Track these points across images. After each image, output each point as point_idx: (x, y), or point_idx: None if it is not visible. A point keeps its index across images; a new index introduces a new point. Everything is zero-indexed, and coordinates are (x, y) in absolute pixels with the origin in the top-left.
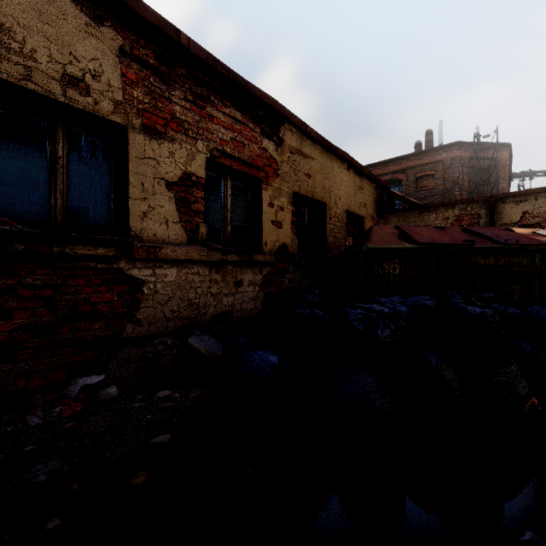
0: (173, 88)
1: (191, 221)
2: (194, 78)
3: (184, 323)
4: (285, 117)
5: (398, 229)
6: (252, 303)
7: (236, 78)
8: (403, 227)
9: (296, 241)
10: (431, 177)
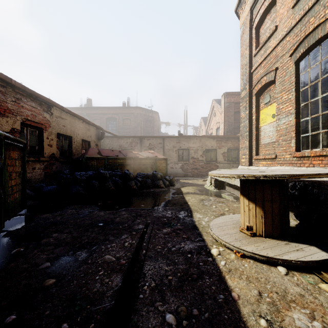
0: (7, 97)
1: None
2: (15, 91)
3: None
4: (54, 105)
5: (98, 150)
6: (39, 176)
7: (33, 92)
8: (100, 149)
9: (58, 152)
10: (129, 120)
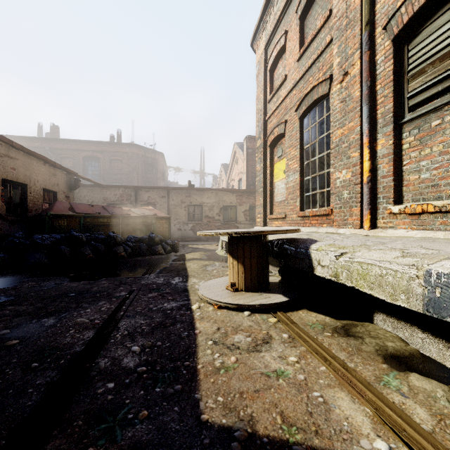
0: None
1: None
2: None
3: None
4: None
5: (70, 204)
6: None
7: None
8: (73, 204)
9: (5, 207)
10: (120, 162)
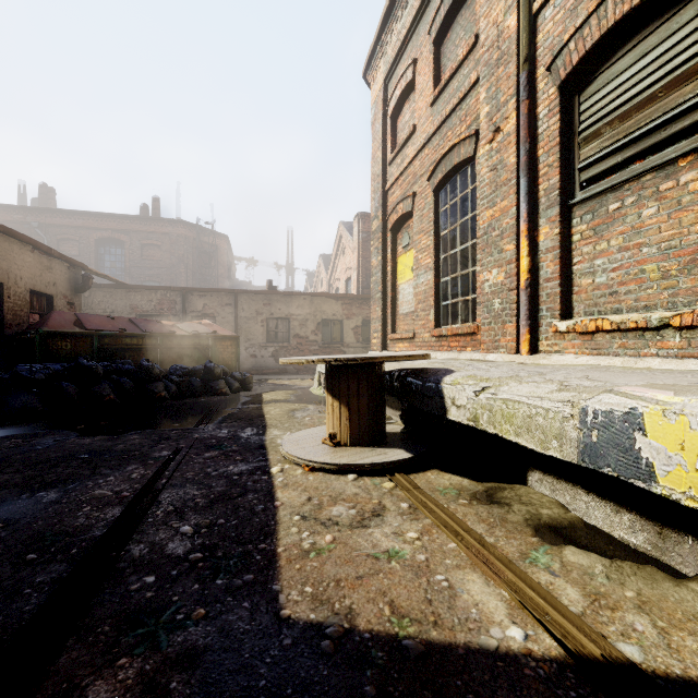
0: None
1: None
2: None
3: None
4: None
5: (77, 316)
6: None
7: None
8: (81, 315)
9: None
10: (158, 248)
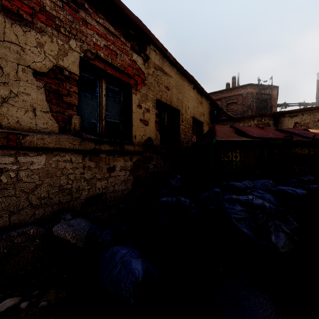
0: None
1: (63, 112)
2: None
3: (55, 208)
4: (150, 39)
5: (234, 127)
6: (123, 185)
7: None
8: (236, 126)
9: (159, 136)
10: (235, 104)
